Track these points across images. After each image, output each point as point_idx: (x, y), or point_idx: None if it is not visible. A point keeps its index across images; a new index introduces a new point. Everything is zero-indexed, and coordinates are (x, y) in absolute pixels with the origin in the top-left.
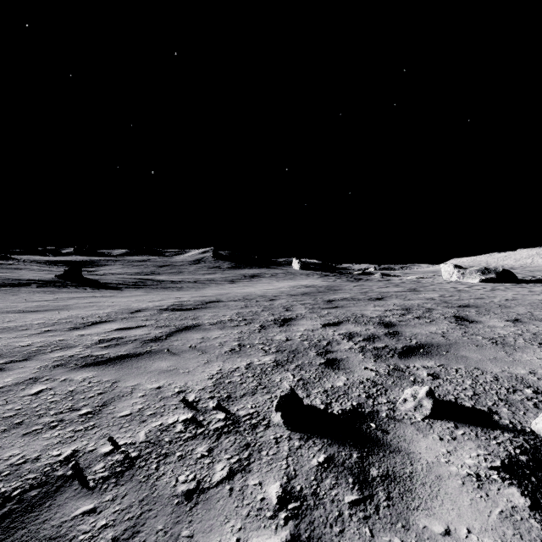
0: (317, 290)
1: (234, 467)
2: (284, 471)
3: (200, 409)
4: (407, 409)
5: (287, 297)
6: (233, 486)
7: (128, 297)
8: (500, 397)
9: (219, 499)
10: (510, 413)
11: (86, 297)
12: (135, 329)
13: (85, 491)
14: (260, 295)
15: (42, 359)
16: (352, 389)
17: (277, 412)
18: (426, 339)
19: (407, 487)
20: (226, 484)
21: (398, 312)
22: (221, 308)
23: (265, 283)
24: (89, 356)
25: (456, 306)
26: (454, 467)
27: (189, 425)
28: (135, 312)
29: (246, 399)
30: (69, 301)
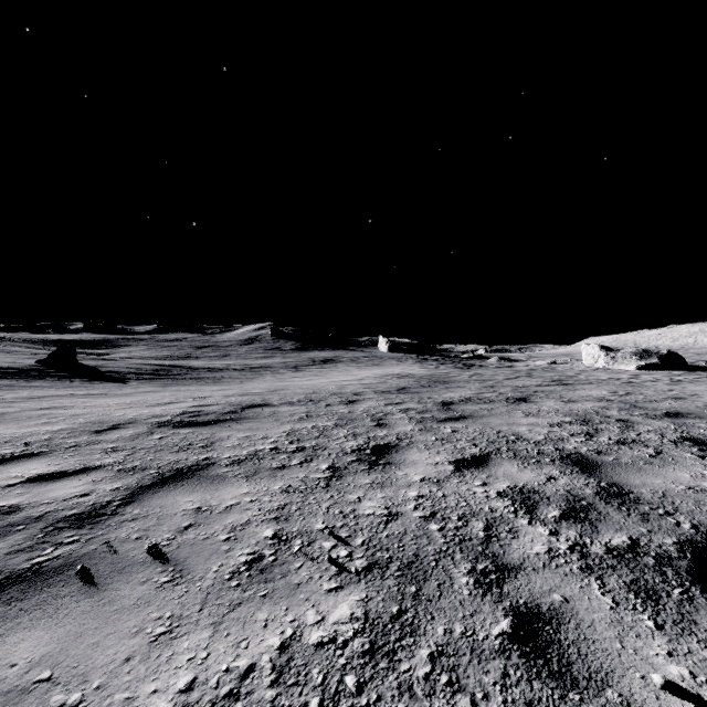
0: (418, 382)
1: None
2: None
3: None
4: None
5: (376, 396)
6: None
7: (124, 396)
8: None
9: None
10: None
11: (56, 397)
12: (67, 480)
13: None
14: (333, 391)
15: None
16: None
17: None
18: (703, 512)
19: None
20: None
21: (575, 428)
22: (264, 421)
23: (341, 371)
24: None
25: (661, 414)
26: None
27: None
28: (106, 429)
29: None
30: (18, 404)
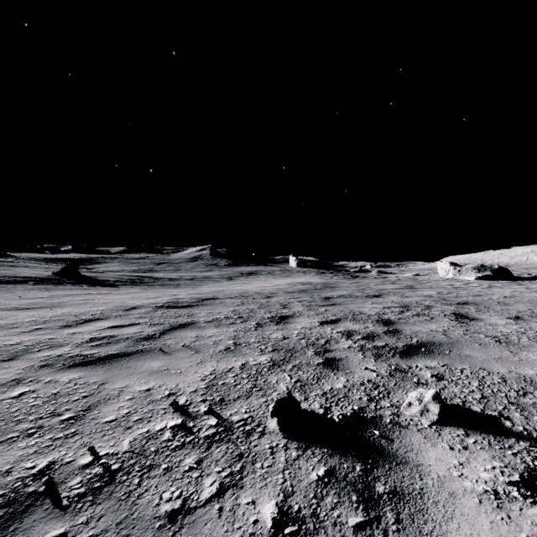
0: (314, 287)
1: (224, 482)
2: (280, 487)
3: (190, 414)
4: (413, 414)
5: (284, 294)
6: (223, 505)
7: (124, 294)
8: (510, 400)
9: (207, 521)
10: (523, 419)
11: (82, 294)
12: (128, 327)
13: (57, 512)
14: (257, 292)
15: (29, 359)
16: (353, 391)
17: (273, 417)
18: (427, 337)
19: (418, 506)
20: (215, 503)
21: (396, 309)
22: (217, 305)
23: (262, 280)
24: (78, 356)
25: (454, 303)
26: (468, 481)
27: (177, 432)
28: (129, 309)
29: (240, 402)
30: (64, 298)
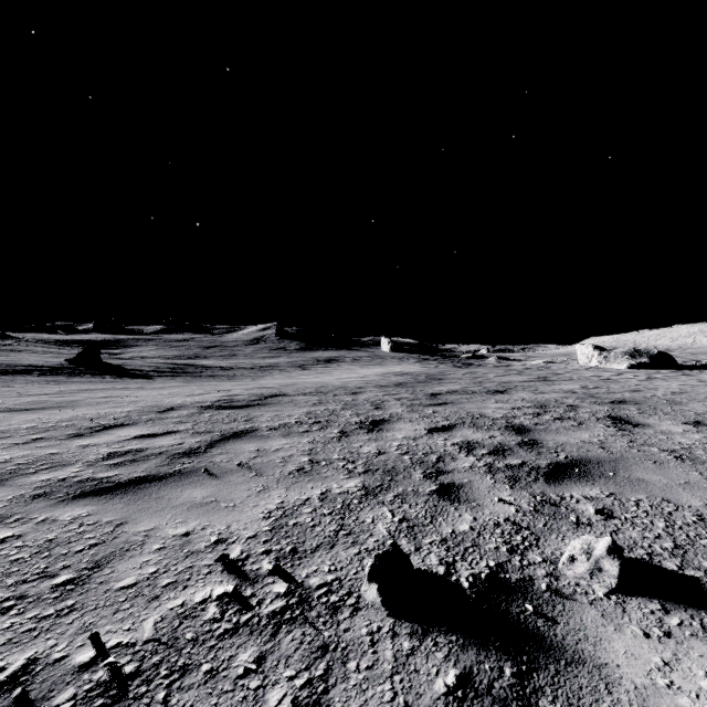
0: (414, 379)
1: (300, 699)
2: (388, 706)
3: (247, 574)
4: (578, 575)
5: (376, 389)
6: None
7: (160, 389)
8: None
9: None
10: None
11: (103, 389)
12: (162, 437)
13: None
14: (339, 386)
15: (18, 485)
16: (485, 536)
17: (371, 582)
18: (579, 451)
19: None
20: None
21: (530, 410)
22: (285, 405)
23: (345, 369)
24: (88, 480)
25: (607, 401)
26: (685, 697)
27: (228, 606)
28: (165, 410)
29: (321, 555)
30: (78, 394)
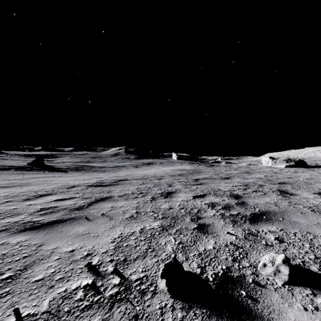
0: (187, 172)
1: None
2: None
3: (100, 273)
4: (268, 274)
5: (169, 177)
6: None
7: (69, 177)
8: None
9: None
10: None
11: (43, 177)
12: (67, 200)
13: None
14: (152, 175)
15: None
16: (220, 252)
17: (162, 278)
18: (265, 207)
19: None
20: None
21: (241, 187)
22: (127, 185)
23: (156, 168)
24: (28, 222)
25: (277, 183)
26: None
27: (88, 291)
28: (70, 187)
29: (138, 262)
30: (31, 179)
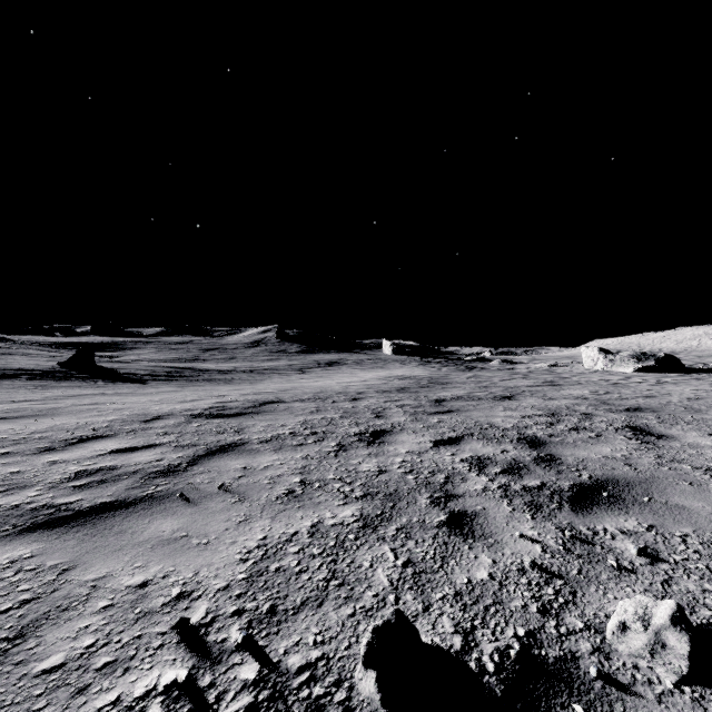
0: (417, 383)
1: None
2: None
3: (209, 649)
4: (634, 651)
5: (377, 395)
6: None
7: (151, 395)
8: None
9: None
10: None
11: (91, 395)
12: (141, 452)
13: None
14: (339, 391)
15: None
16: (508, 588)
17: (367, 668)
18: (603, 469)
19: None
20: None
21: (542, 419)
22: (281, 413)
23: (346, 373)
24: (44, 508)
25: (622, 409)
26: None
27: (176, 704)
28: (151, 419)
29: (306, 617)
30: (63, 401)
